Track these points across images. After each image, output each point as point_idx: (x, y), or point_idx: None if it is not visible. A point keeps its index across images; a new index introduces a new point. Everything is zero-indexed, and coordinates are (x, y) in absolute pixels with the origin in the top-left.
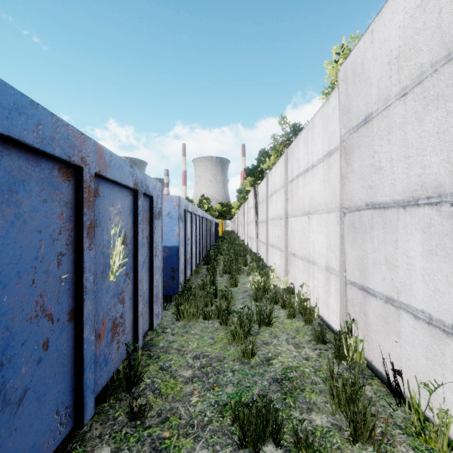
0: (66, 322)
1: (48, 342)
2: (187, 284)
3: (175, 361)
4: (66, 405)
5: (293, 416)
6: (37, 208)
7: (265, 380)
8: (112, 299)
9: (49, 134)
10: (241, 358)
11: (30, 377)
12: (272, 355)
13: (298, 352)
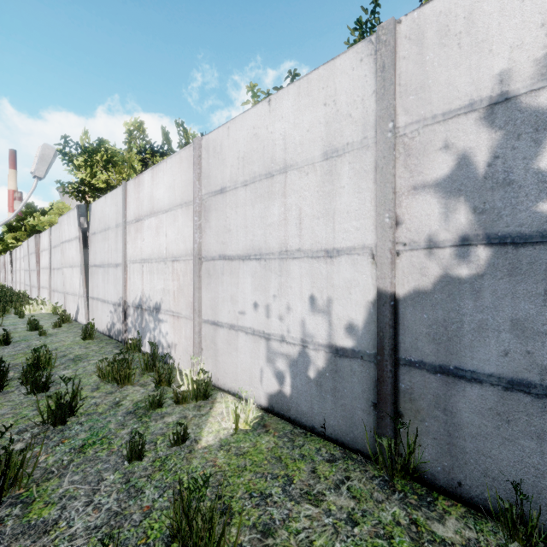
0: None
1: None
2: None
3: None
4: None
5: None
6: None
7: None
8: None
9: None
10: None
11: None
12: None
13: None
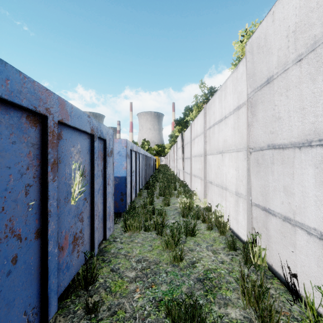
0: (33, 239)
1: (17, 257)
2: (132, 204)
3: (123, 264)
4: (33, 306)
5: (213, 310)
6: (7, 148)
7: (191, 280)
8: (73, 218)
9: (17, 88)
10: (172, 262)
11: (0, 287)
12: (196, 259)
13: (215, 257)
